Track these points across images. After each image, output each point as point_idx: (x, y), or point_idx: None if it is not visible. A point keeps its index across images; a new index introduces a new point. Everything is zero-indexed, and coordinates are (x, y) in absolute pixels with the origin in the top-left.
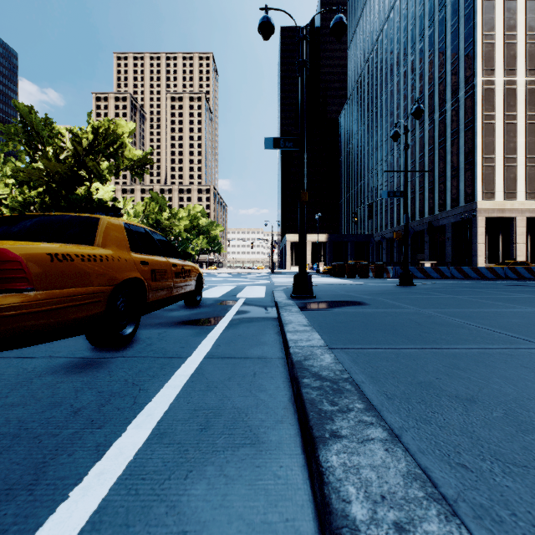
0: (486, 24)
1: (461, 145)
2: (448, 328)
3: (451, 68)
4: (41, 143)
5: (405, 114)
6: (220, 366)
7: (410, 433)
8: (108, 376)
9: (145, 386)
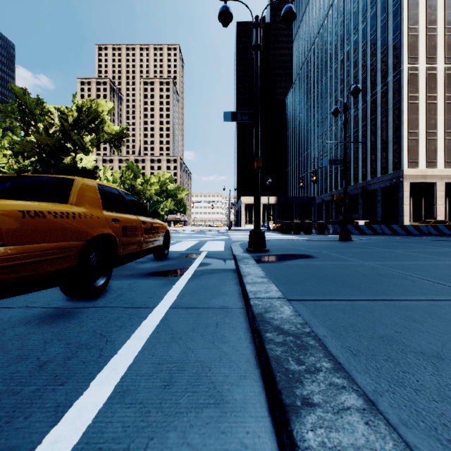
0: (411, 19)
1: (390, 122)
2: (393, 280)
3: (381, 57)
4: (33, 120)
5: (341, 96)
6: (184, 316)
7: (385, 398)
8: (78, 327)
9: (112, 337)
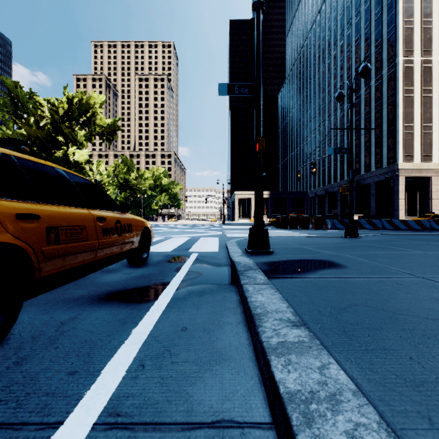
0: (406, 12)
1: (384, 116)
2: None
3: (375, 50)
4: (26, 113)
5: (335, 91)
6: None
7: None
8: None
9: None
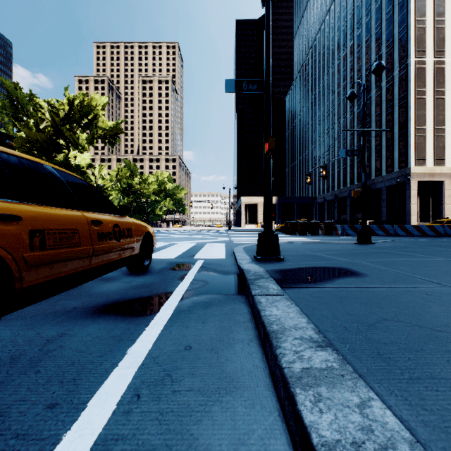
0: (418, 11)
1: (396, 118)
2: None
3: (387, 51)
4: (26, 116)
5: (344, 93)
6: None
7: None
8: None
9: None
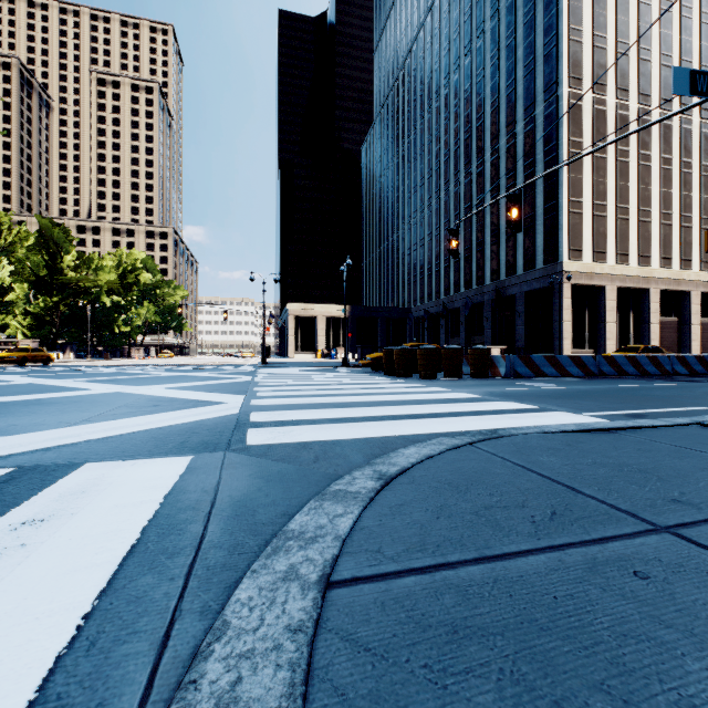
0: (573, 14)
1: (539, 183)
2: None
3: (525, 74)
4: None
5: (456, 141)
6: None
7: None
8: None
9: None
